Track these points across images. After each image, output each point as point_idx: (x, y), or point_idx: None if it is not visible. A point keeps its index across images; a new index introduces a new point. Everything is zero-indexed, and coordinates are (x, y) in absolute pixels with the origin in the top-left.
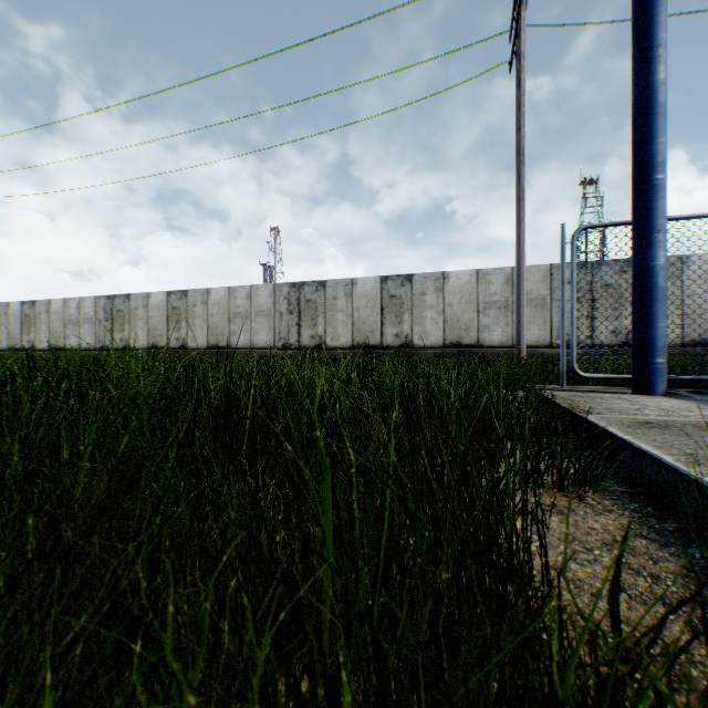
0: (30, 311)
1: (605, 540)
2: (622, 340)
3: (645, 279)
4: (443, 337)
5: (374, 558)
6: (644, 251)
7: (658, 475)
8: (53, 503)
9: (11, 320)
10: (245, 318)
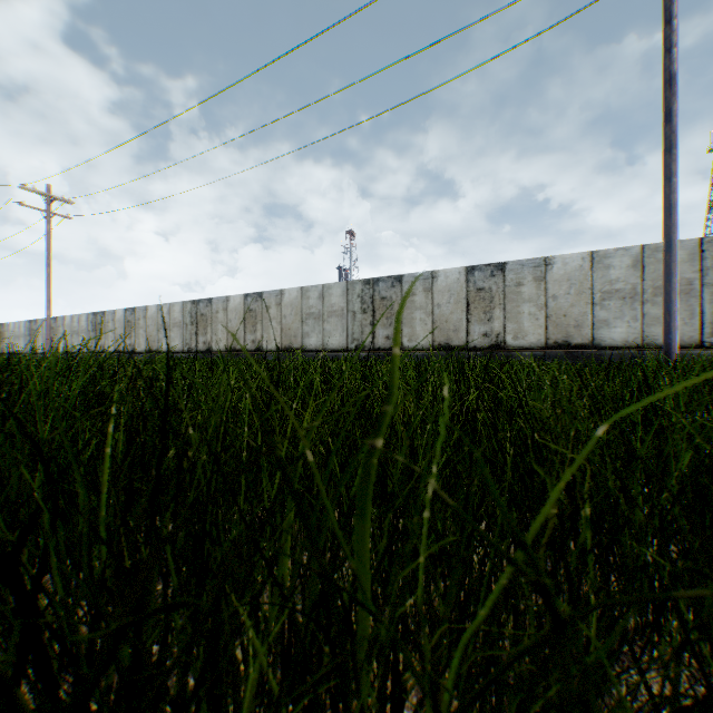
0: (131, 317)
1: None
2: None
3: None
4: (544, 336)
5: None
6: None
7: None
8: None
9: (116, 325)
10: (317, 318)
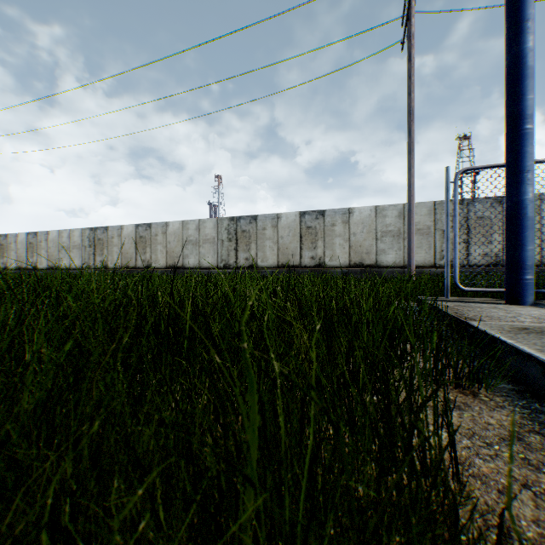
0: (33, 240)
1: (502, 435)
2: (492, 261)
3: (516, 210)
4: (348, 259)
5: (297, 454)
6: (515, 188)
7: (543, 375)
8: (6, 403)
9: (19, 246)
10: (194, 244)
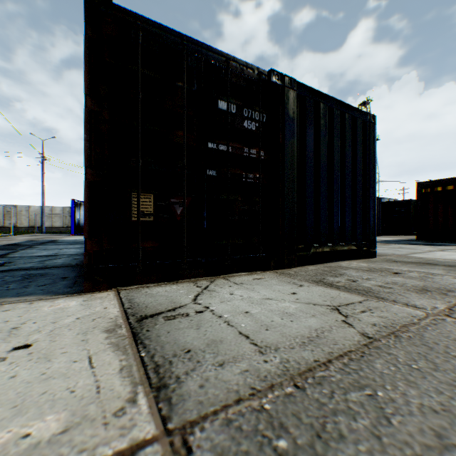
0: None
1: None
2: None
3: (43, 222)
4: (29, 224)
5: None
6: (43, 219)
7: None
8: None
9: None
10: None
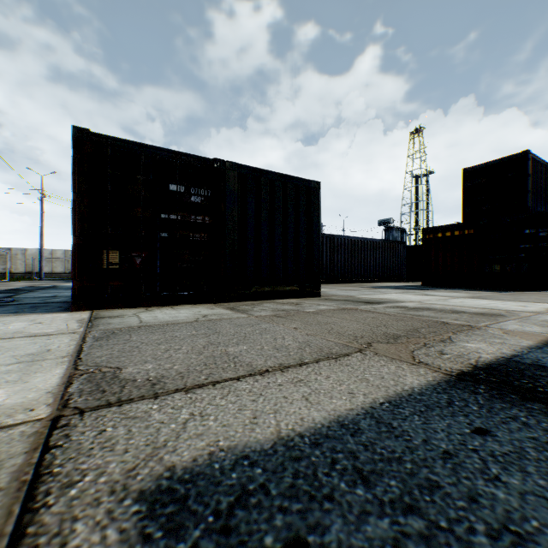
0: None
1: None
2: None
3: (42, 267)
4: (26, 270)
5: None
6: (42, 263)
7: None
8: None
9: None
10: None
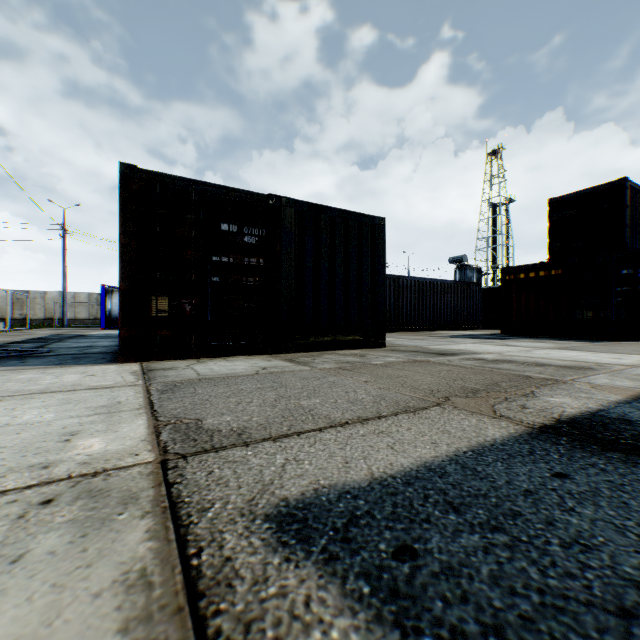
0: None
1: None
2: None
3: (64, 312)
4: (46, 316)
5: None
6: (64, 308)
7: None
8: None
9: None
10: None
